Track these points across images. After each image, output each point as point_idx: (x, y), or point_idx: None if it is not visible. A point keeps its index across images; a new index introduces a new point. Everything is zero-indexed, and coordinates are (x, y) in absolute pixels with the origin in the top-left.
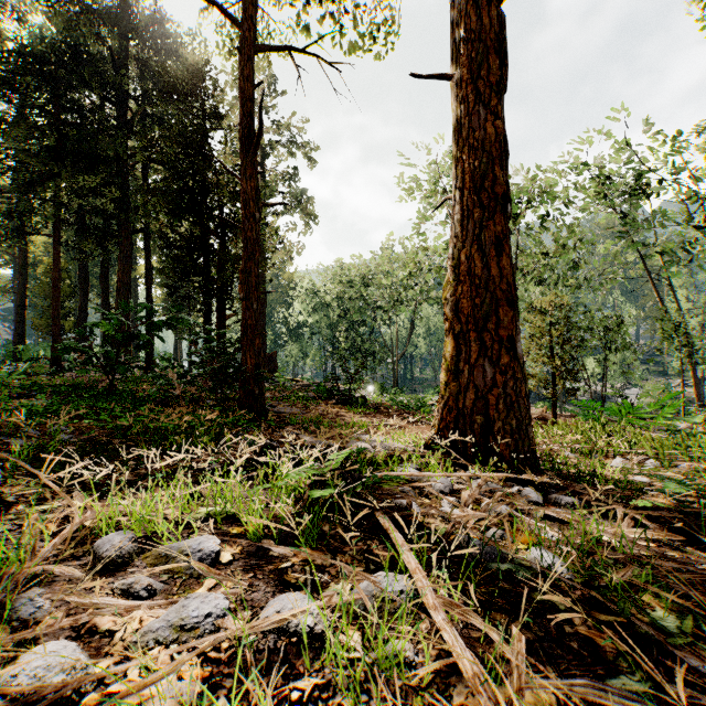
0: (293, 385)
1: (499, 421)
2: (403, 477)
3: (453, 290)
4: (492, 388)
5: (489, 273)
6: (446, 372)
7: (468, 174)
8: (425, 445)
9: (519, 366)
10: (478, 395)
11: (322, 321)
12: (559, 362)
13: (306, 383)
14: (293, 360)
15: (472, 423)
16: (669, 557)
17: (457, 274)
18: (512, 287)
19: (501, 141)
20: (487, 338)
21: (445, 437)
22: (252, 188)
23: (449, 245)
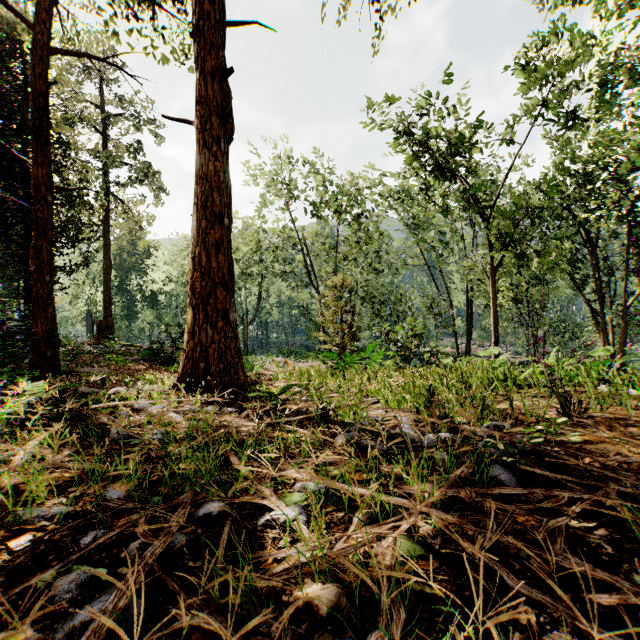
0: (129, 350)
1: (214, 366)
2: (133, 407)
3: (192, 275)
4: (212, 344)
5: (211, 265)
6: (188, 333)
7: (200, 195)
8: (172, 386)
9: (231, 329)
10: (202, 349)
11: (179, 290)
12: (347, 327)
13: (145, 348)
14: (149, 326)
15: (198, 368)
16: (225, 426)
17: (194, 264)
18: (226, 275)
19: (220, 176)
20: (209, 309)
21: (185, 380)
22: (44, 174)
23: (191, 243)
